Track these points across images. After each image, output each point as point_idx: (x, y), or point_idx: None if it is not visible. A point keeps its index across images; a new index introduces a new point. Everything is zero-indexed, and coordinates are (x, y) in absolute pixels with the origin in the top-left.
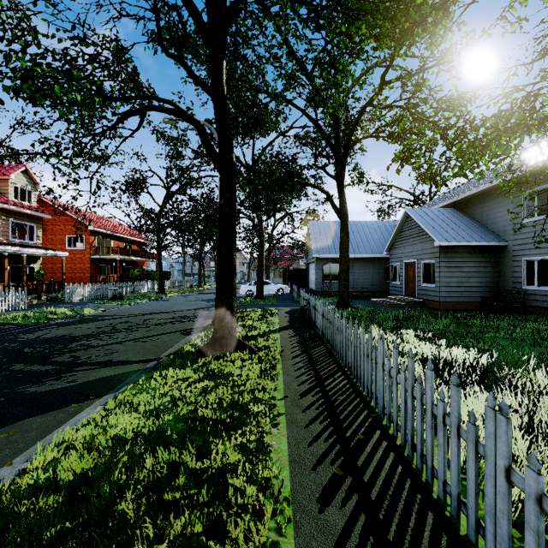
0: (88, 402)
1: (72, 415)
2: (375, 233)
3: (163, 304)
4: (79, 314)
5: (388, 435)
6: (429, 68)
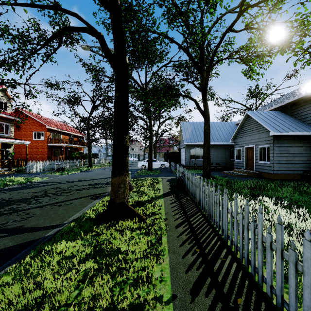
0: None
1: None
2: (223, 129)
3: (88, 174)
4: (29, 181)
5: None
6: None
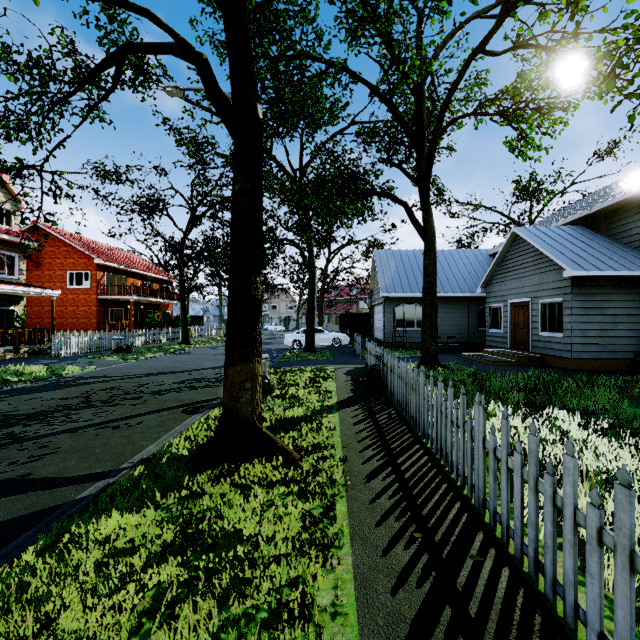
0: None
1: None
2: (463, 265)
3: (180, 359)
4: (56, 375)
5: None
6: None
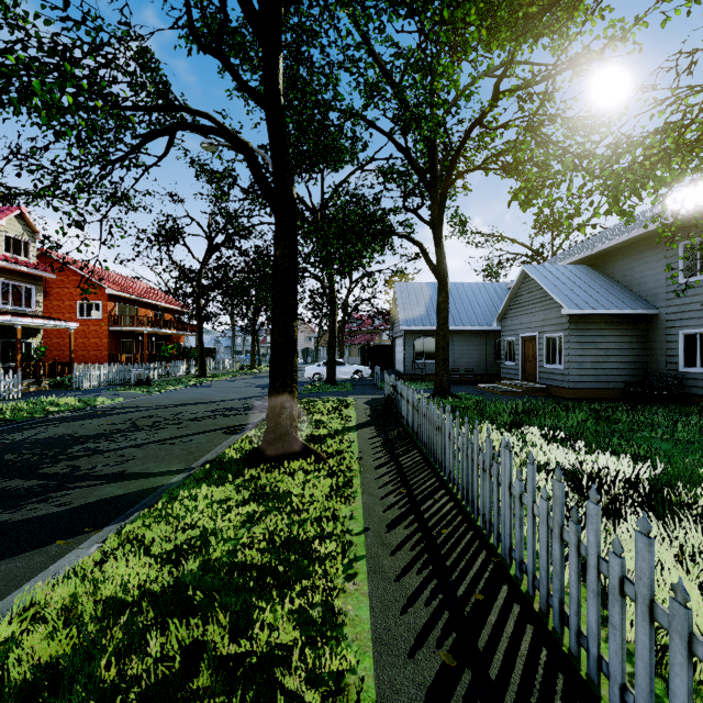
0: (81, 536)
1: (54, 559)
2: (482, 298)
3: (203, 391)
4: (89, 405)
5: (520, 593)
6: (560, 72)
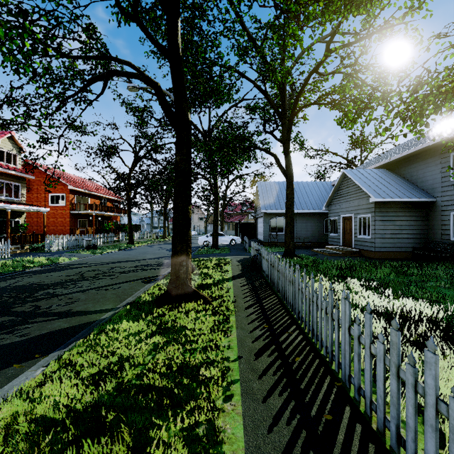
0: (32, 361)
1: (9, 379)
2: (315, 191)
3: (130, 253)
4: (54, 263)
5: (360, 414)
6: (373, 33)
